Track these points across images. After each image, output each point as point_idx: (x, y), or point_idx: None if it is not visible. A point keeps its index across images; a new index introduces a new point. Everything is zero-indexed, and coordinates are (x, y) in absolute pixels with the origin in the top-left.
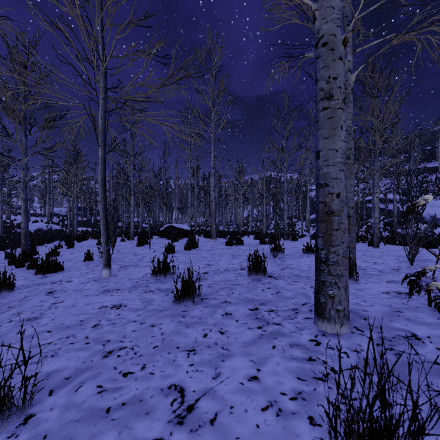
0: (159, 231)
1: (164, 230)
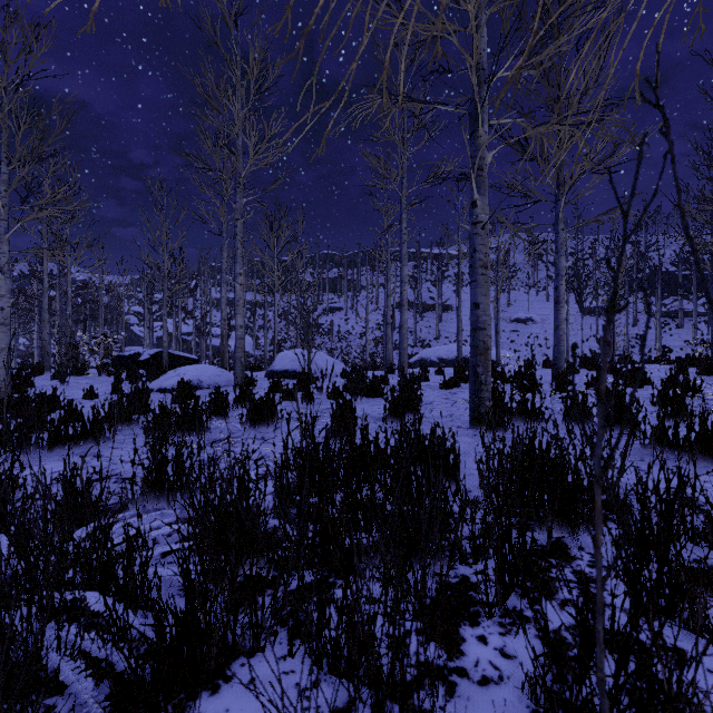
0: None
1: None
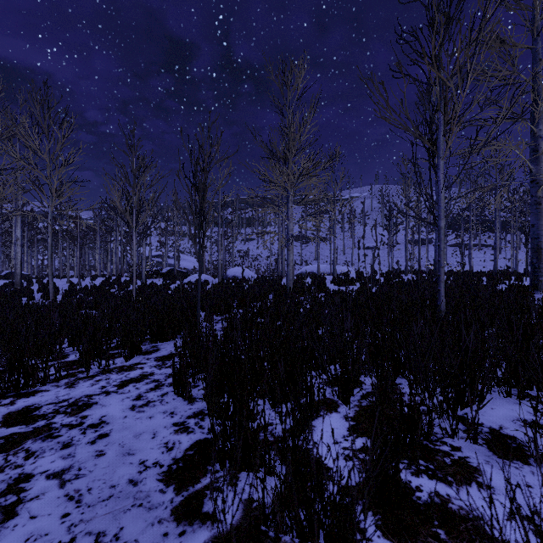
0: (2, 275)
1: (7, 275)
